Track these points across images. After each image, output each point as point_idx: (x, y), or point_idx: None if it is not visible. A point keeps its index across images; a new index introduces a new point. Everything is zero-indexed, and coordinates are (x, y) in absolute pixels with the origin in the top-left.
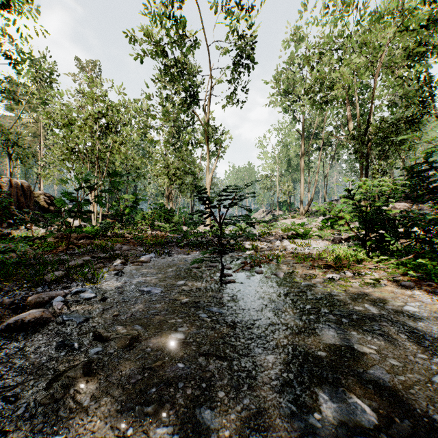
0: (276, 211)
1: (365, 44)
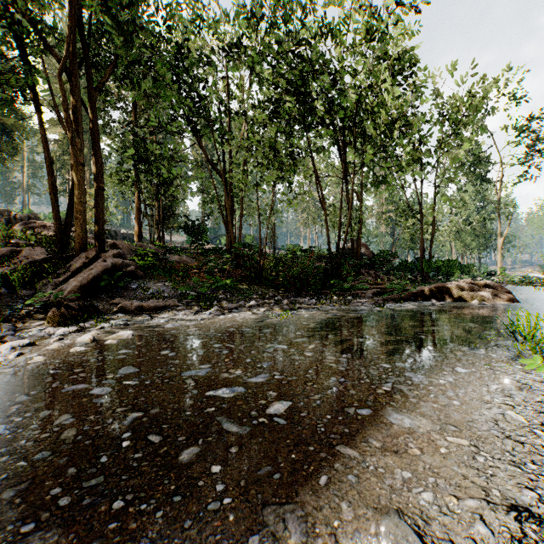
0: None
1: None
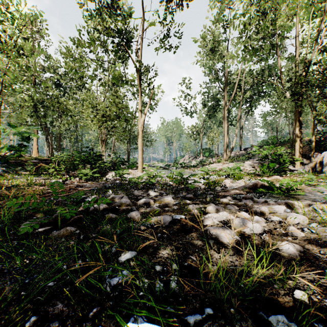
0: (199, 156)
1: None
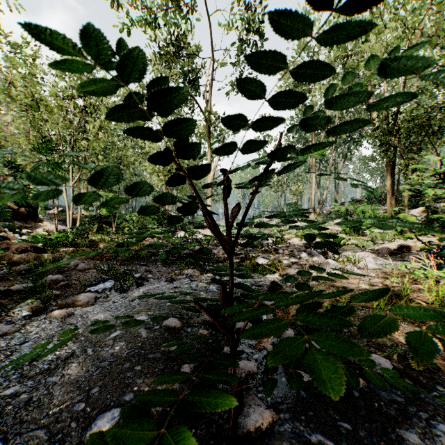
0: None
1: (402, 6)
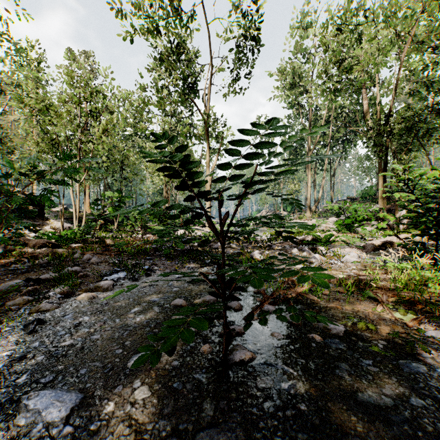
0: (280, 211)
1: (391, 15)
